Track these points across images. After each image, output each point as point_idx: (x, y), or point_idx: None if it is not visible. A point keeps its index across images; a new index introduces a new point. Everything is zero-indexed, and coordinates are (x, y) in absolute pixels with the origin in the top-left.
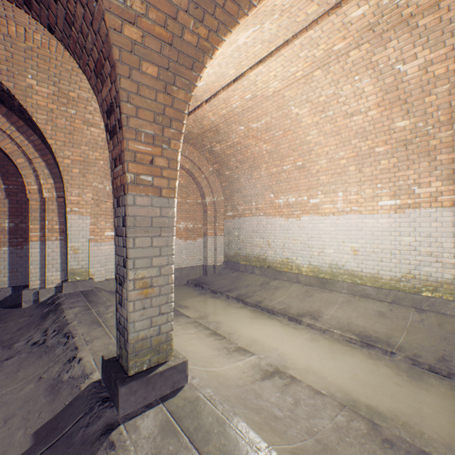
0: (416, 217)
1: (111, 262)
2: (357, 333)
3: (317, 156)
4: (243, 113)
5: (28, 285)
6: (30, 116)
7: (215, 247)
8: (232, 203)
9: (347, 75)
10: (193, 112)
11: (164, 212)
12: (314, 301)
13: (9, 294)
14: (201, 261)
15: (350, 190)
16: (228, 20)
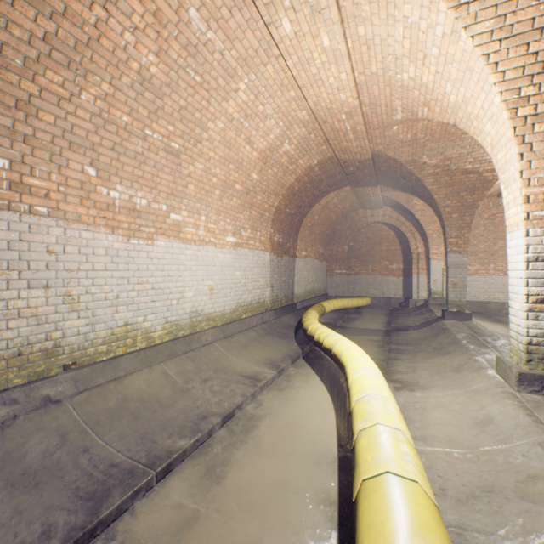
0: None
1: None
2: None
3: None
4: None
5: (410, 298)
6: (413, 215)
7: None
8: None
9: None
10: None
11: (461, 260)
12: None
13: (402, 301)
14: None
15: None
16: (485, 188)
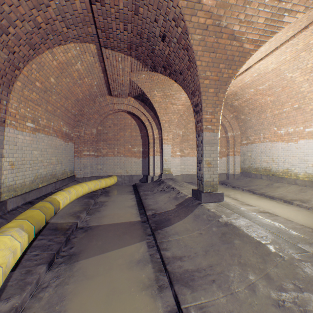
0: None
1: (179, 167)
2: None
3: (309, 99)
4: (252, 82)
5: (148, 174)
6: (153, 105)
7: (233, 162)
8: (246, 135)
9: None
10: None
11: (215, 138)
12: (306, 195)
13: (142, 177)
14: (225, 171)
15: None
16: (240, 64)
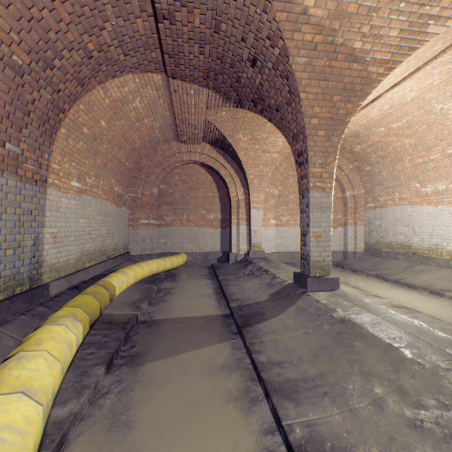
0: None
1: (273, 241)
2: None
3: None
4: (382, 118)
5: (229, 251)
6: (236, 154)
7: (354, 235)
8: (373, 195)
9: None
10: None
11: (326, 200)
12: None
13: (221, 256)
14: (341, 248)
15: None
16: (364, 94)
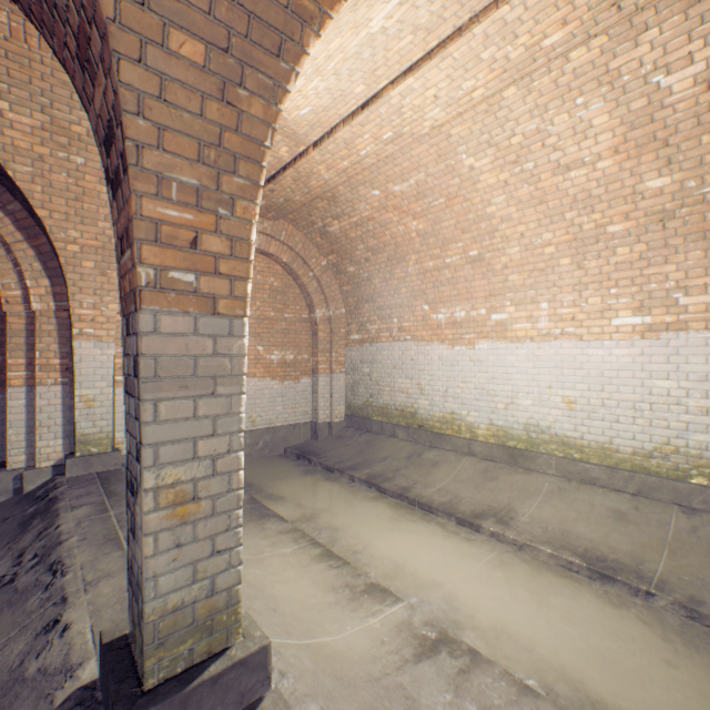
0: (681, 346)
1: None
2: (580, 551)
3: (504, 240)
4: (378, 166)
5: (7, 462)
6: (3, 168)
7: (330, 391)
8: (360, 320)
9: (562, 96)
10: (292, 165)
11: (222, 347)
12: (500, 489)
13: None
14: (308, 416)
15: (562, 298)
16: None
